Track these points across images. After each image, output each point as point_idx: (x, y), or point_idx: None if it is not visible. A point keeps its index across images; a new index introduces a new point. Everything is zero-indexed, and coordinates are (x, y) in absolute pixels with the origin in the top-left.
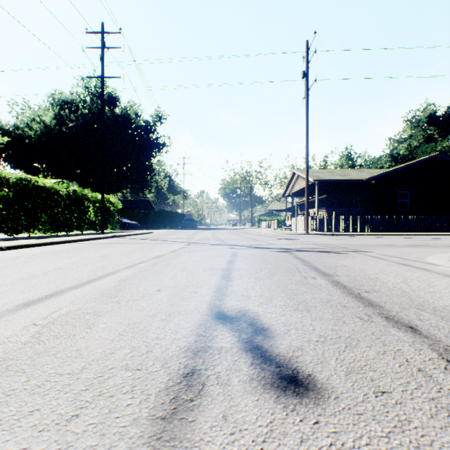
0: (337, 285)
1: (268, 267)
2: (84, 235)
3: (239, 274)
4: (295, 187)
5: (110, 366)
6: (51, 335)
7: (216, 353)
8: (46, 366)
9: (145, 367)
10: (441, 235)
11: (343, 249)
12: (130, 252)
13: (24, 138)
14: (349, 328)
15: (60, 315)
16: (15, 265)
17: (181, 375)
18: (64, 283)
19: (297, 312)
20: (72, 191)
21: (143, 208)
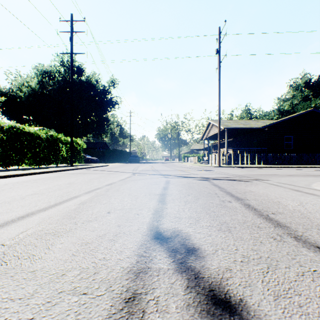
0: (249, 207)
1: (194, 192)
2: (58, 167)
3: (172, 198)
4: (210, 133)
5: (59, 290)
6: (14, 256)
7: (155, 275)
8: (1, 290)
9: (90, 291)
10: (316, 167)
11: (248, 178)
12: (90, 180)
13: (17, 97)
14: (266, 248)
15: (25, 235)
16: (2, 191)
17: (123, 301)
18: (35, 206)
19: (221, 232)
20: (50, 135)
21: (101, 148)
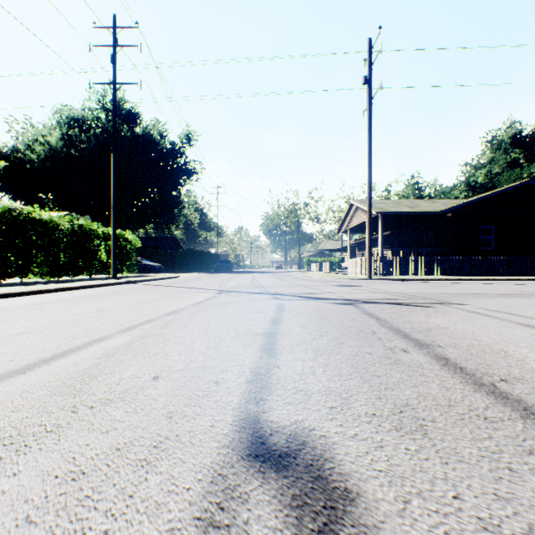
0: (448, 365)
1: (331, 330)
2: (91, 280)
3: (288, 343)
4: (353, 221)
5: None
6: None
7: None
8: None
9: None
10: None
11: (425, 301)
12: (139, 304)
13: (26, 162)
14: (533, 493)
15: None
16: None
17: None
18: (9, 362)
19: (405, 436)
20: (77, 226)
21: (168, 247)
